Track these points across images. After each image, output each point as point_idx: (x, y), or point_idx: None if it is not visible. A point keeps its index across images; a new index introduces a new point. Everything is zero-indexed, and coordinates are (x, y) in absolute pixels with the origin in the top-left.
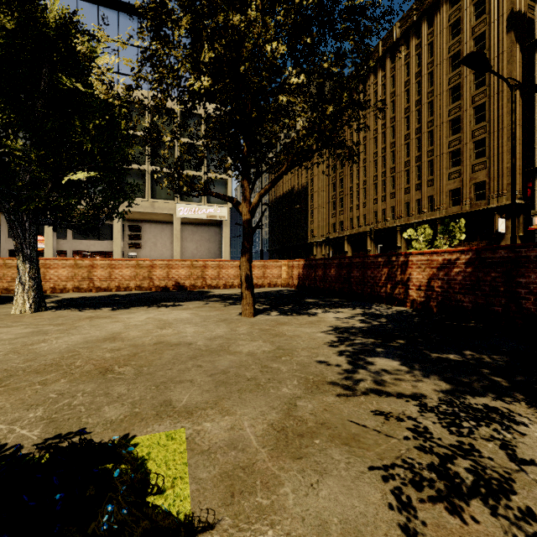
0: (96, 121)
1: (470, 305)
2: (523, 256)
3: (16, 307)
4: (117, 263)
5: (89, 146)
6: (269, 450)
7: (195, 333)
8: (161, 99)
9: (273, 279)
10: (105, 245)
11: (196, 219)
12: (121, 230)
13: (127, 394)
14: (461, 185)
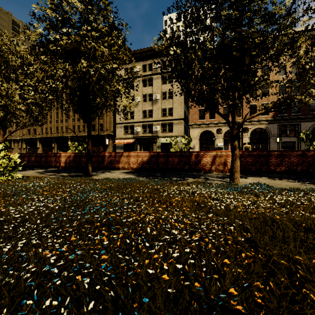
0: None
1: (74, 166)
2: (82, 155)
3: None
4: None
5: None
6: None
7: None
8: None
9: None
10: None
11: None
12: None
13: None
14: (95, 123)
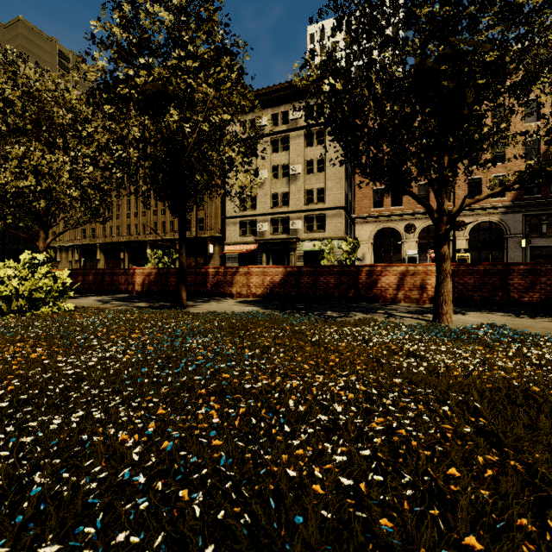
0: None
1: (156, 290)
2: (170, 271)
3: None
4: None
5: None
6: None
7: None
8: None
9: None
10: None
11: None
12: None
13: None
14: (191, 217)
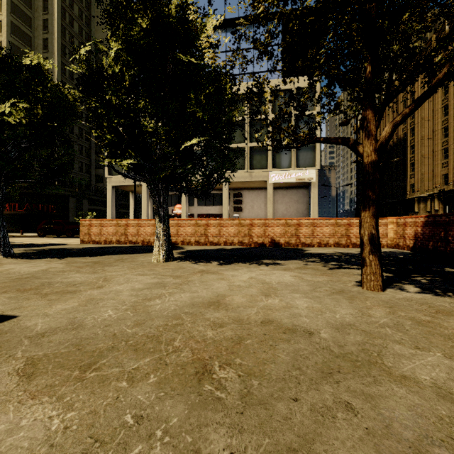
0: (206, 90)
1: None
2: None
3: (154, 257)
4: (224, 222)
5: (200, 114)
6: None
7: (309, 311)
8: (264, 42)
9: None
10: (217, 209)
11: (286, 183)
12: (228, 197)
13: None
14: None
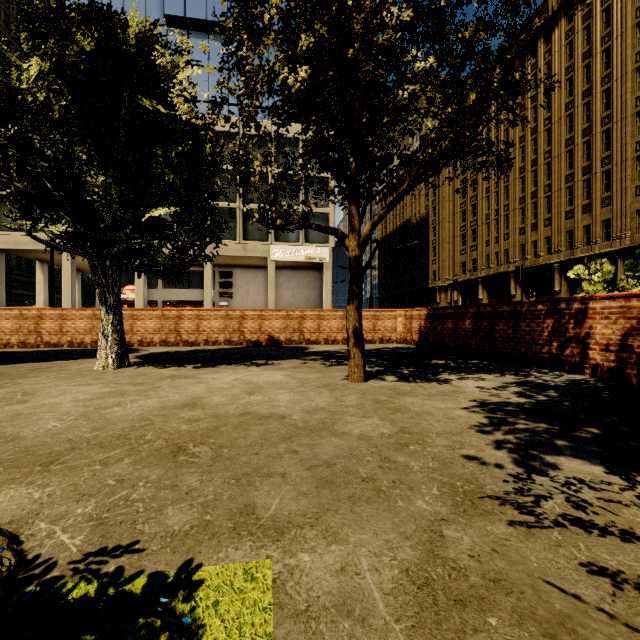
0: (179, 147)
1: None
2: None
3: (99, 362)
4: (205, 314)
5: (171, 177)
6: (408, 629)
7: (289, 402)
8: (250, 112)
9: (385, 333)
10: (195, 294)
11: (293, 262)
12: (211, 277)
13: (199, 489)
14: None
